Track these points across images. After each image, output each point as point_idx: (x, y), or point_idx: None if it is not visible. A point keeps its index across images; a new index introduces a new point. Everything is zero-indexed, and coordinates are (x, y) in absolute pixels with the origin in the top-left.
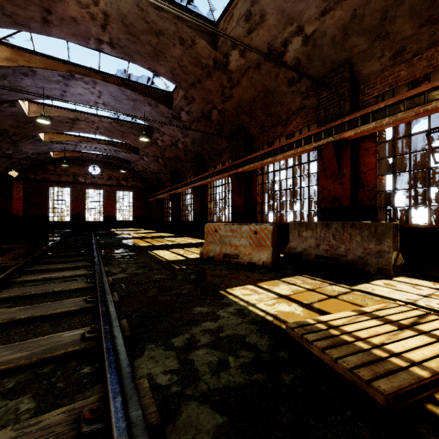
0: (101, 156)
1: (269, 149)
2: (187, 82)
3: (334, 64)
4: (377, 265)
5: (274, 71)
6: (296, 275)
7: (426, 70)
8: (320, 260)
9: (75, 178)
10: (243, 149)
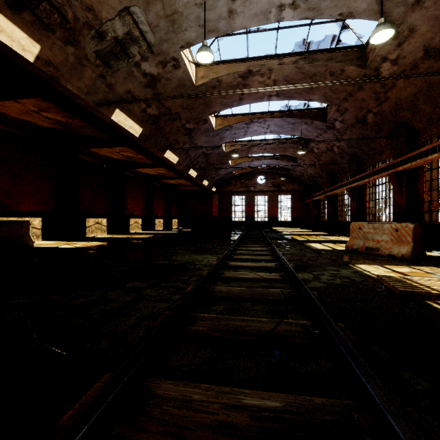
0: (266, 168)
1: (434, 145)
2: (339, 99)
3: None
4: None
5: (436, 65)
6: (431, 266)
7: None
8: None
9: (248, 187)
10: (404, 146)
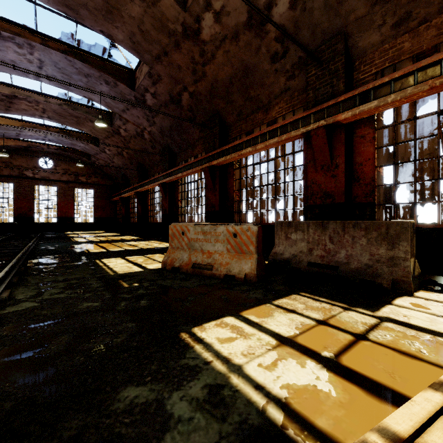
0: (53, 147)
1: (249, 138)
2: (151, 54)
3: (325, 35)
4: (391, 276)
5: (255, 43)
6: (292, 293)
7: (435, 41)
8: (315, 270)
9: (20, 171)
10: (218, 139)
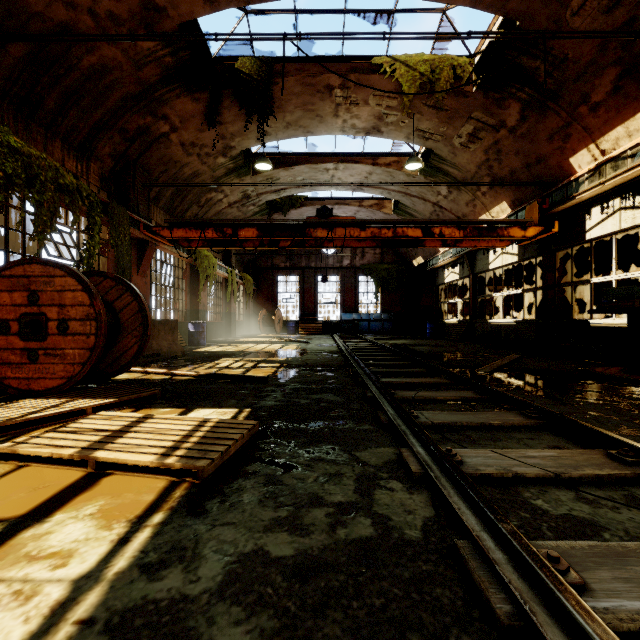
0: None
1: None
2: None
3: None
4: None
5: None
6: None
7: None
8: None
9: None
10: None
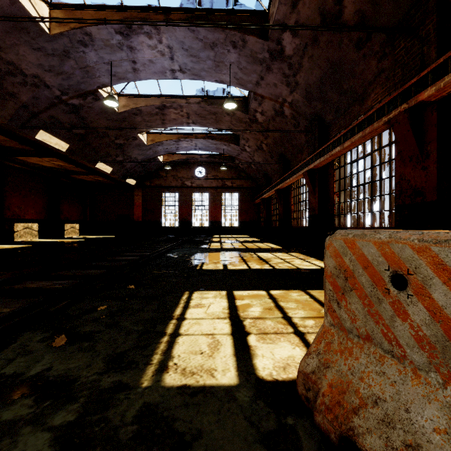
0: (204, 156)
1: None
2: None
3: None
4: None
5: None
6: None
7: None
8: None
9: (182, 182)
10: (433, 41)
